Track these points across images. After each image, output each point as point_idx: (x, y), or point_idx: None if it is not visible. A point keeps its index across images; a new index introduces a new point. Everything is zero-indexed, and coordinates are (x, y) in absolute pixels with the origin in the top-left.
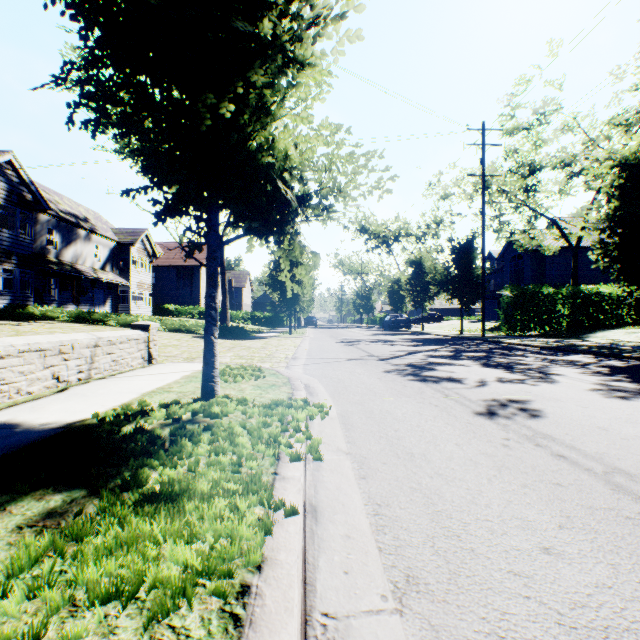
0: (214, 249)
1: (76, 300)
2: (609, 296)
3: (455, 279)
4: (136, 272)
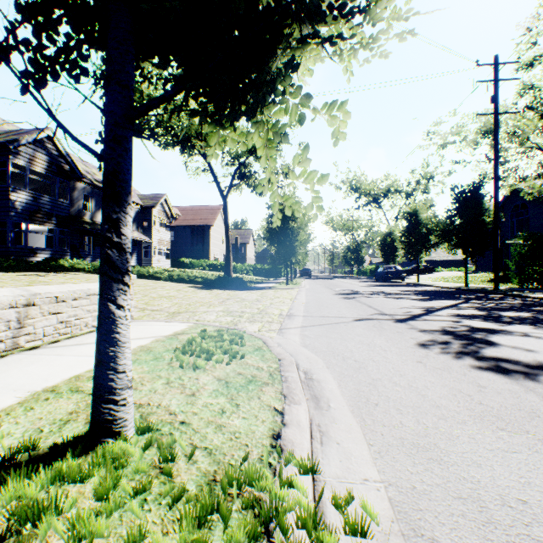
0: (116, 120)
1: None
2: None
3: (460, 228)
4: (156, 231)
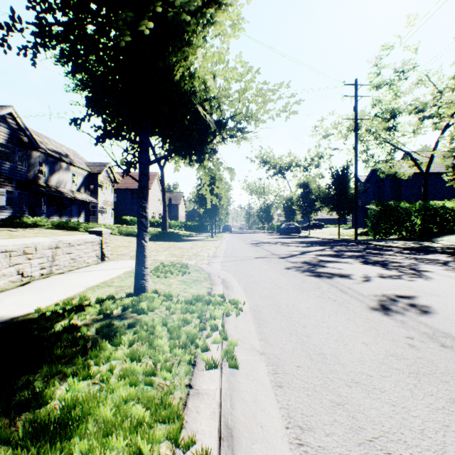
0: (145, 166)
1: (59, 213)
2: (452, 209)
3: (334, 197)
4: (102, 193)
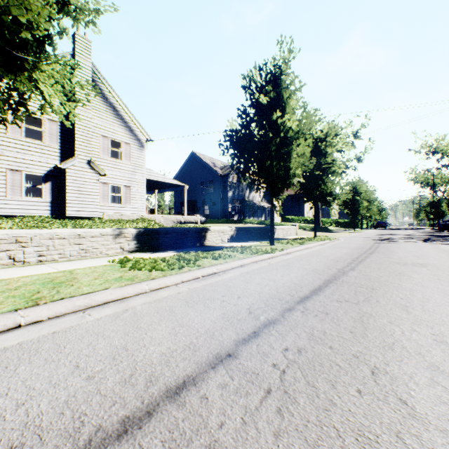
0: (315, 209)
1: (253, 215)
2: None
3: None
4: (274, 201)
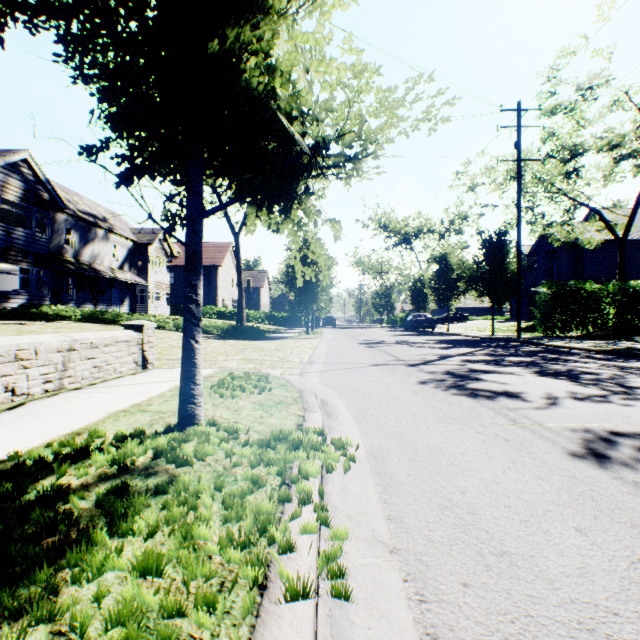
0: (195, 220)
1: (94, 300)
2: None
3: (486, 275)
4: (154, 272)
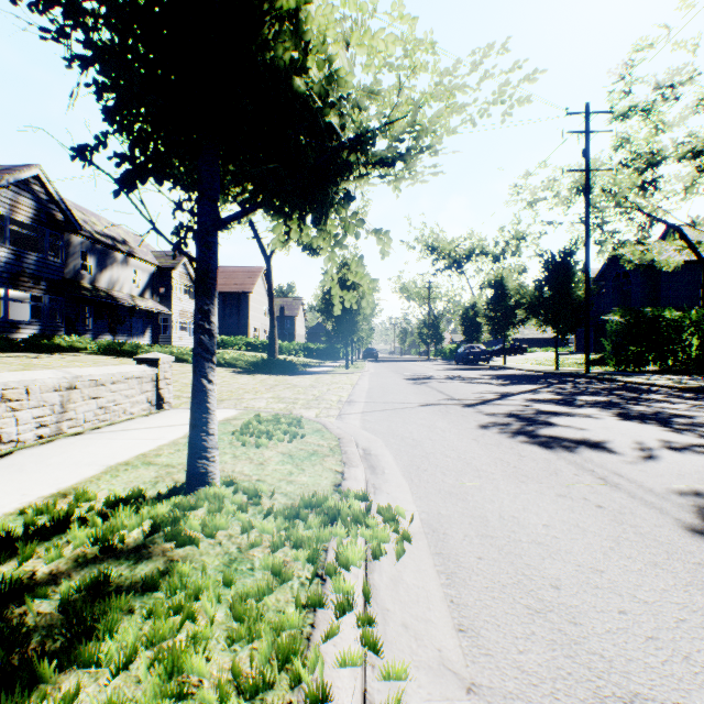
0: (207, 230)
1: (112, 330)
2: None
3: (549, 301)
4: (178, 299)
